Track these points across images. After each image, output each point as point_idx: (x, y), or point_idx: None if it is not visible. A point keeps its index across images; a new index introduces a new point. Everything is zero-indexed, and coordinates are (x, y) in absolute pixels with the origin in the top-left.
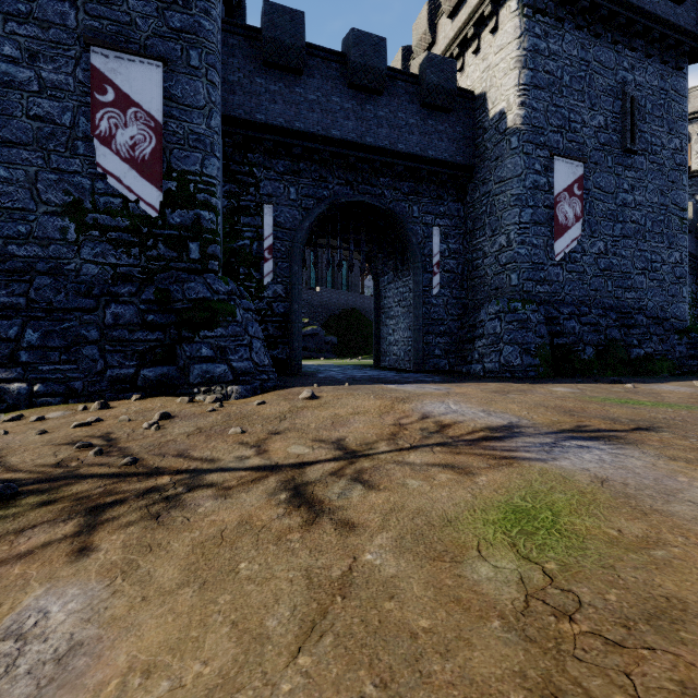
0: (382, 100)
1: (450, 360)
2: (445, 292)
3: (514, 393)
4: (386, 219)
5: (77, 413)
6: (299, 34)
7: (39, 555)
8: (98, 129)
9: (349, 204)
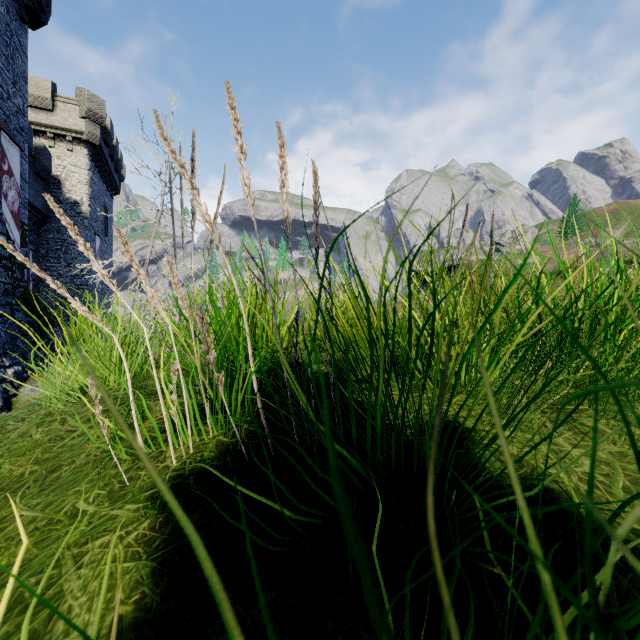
0: None
1: None
2: None
3: None
4: None
5: None
6: None
7: None
8: (3, 188)
9: None
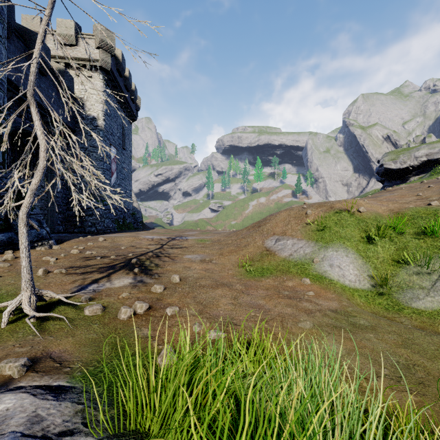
0: (43, 78)
1: (64, 226)
2: (62, 191)
3: (141, 234)
4: (34, 143)
5: (12, 261)
6: (13, 18)
7: (173, 258)
8: None
9: (23, 130)
